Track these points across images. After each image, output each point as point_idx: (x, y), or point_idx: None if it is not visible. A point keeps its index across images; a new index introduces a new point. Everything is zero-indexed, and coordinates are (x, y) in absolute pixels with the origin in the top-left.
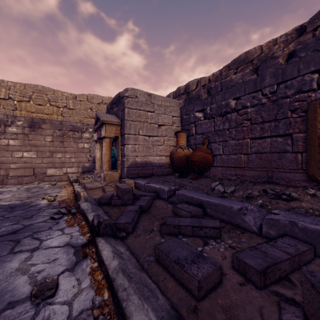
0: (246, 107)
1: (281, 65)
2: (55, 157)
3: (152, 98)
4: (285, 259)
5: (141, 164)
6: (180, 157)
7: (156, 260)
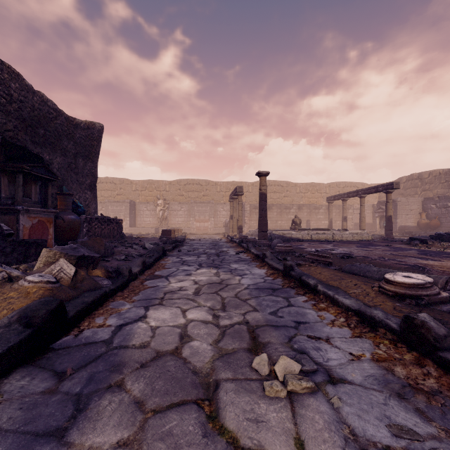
0: None
1: None
2: (336, 223)
3: (408, 199)
4: None
5: (403, 226)
6: (423, 223)
7: None
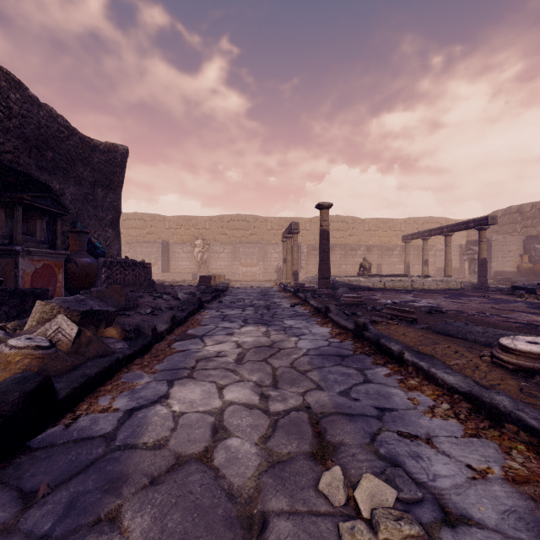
0: None
1: None
2: (414, 268)
3: (505, 238)
4: None
5: (500, 272)
6: (525, 268)
7: None
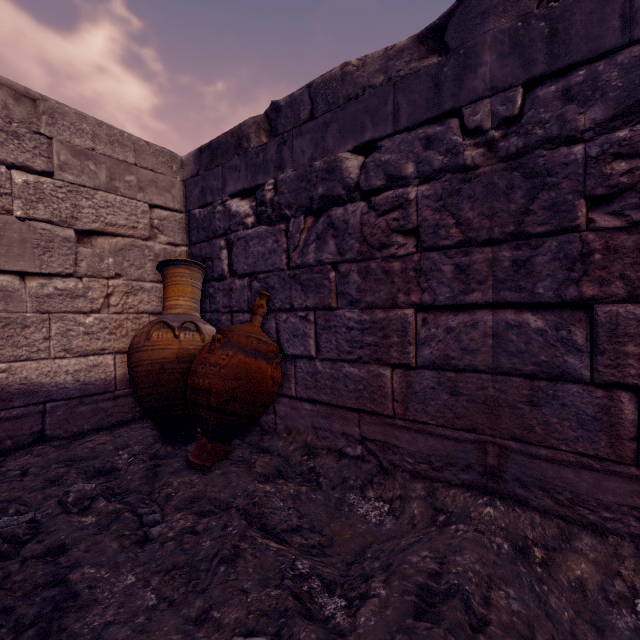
0: (400, 180)
1: (544, 2)
2: None
3: (42, 116)
4: None
5: None
6: (160, 363)
7: None
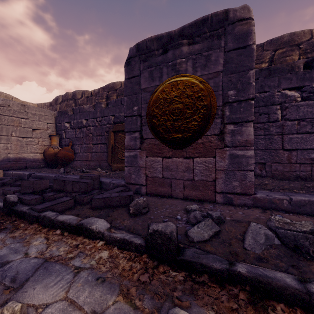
0: (90, 126)
1: (103, 108)
2: None
3: (26, 108)
4: (51, 185)
5: (14, 159)
6: (51, 154)
7: (2, 195)
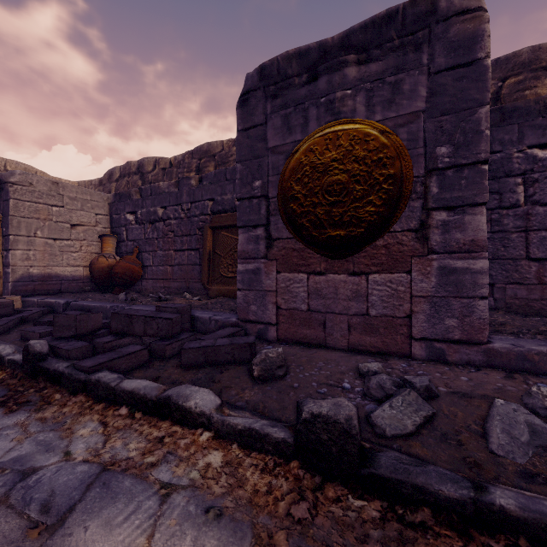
0: (171, 218)
1: (193, 187)
2: None
3: (60, 188)
4: (105, 322)
5: (41, 278)
6: (102, 268)
7: (21, 339)
